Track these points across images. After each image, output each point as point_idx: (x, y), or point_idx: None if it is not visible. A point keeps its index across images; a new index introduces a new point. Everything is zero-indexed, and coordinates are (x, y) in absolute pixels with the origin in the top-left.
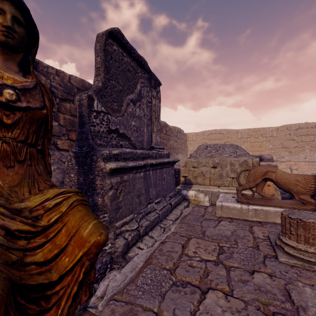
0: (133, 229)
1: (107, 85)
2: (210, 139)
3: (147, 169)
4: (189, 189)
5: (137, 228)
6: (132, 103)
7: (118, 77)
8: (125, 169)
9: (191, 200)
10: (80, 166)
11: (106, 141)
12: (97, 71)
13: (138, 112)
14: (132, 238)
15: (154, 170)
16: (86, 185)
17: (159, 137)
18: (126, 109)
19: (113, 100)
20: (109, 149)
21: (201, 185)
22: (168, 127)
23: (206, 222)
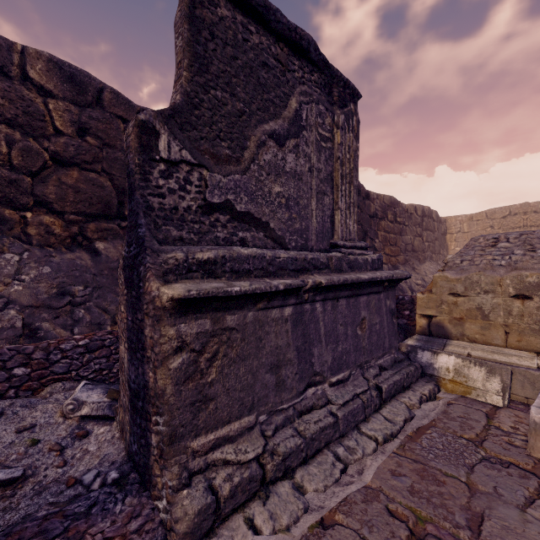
0: (242, 460)
1: (202, 100)
2: (509, 228)
3: (306, 297)
4: (440, 349)
5: (257, 457)
6: (272, 142)
7: (234, 81)
8: (224, 298)
9: (445, 381)
10: (128, 289)
11: (198, 232)
12: (177, 73)
13: (291, 162)
14: (232, 490)
15: (329, 300)
16: (135, 334)
17: (355, 221)
18: (255, 155)
19: (218, 137)
20: (188, 249)
21: (477, 344)
22: (399, 207)
23: (489, 475)
